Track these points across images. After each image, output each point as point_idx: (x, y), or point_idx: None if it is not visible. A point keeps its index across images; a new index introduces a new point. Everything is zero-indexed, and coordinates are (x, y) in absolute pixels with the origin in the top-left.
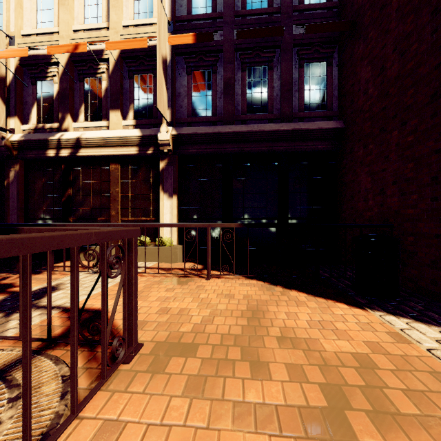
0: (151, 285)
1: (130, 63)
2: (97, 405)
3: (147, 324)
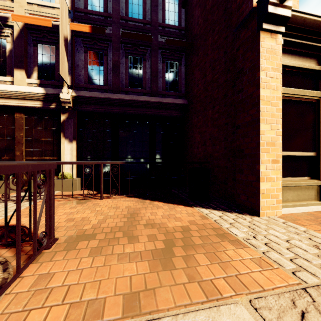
0: (57, 206)
1: (34, 33)
2: (31, 271)
3: (59, 229)
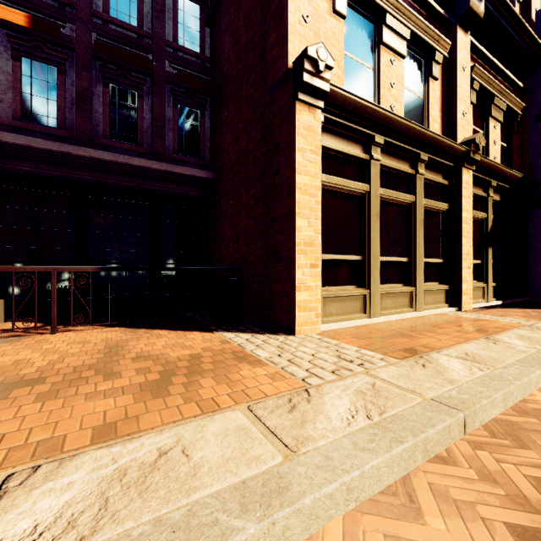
0: None
1: None
2: None
3: None
